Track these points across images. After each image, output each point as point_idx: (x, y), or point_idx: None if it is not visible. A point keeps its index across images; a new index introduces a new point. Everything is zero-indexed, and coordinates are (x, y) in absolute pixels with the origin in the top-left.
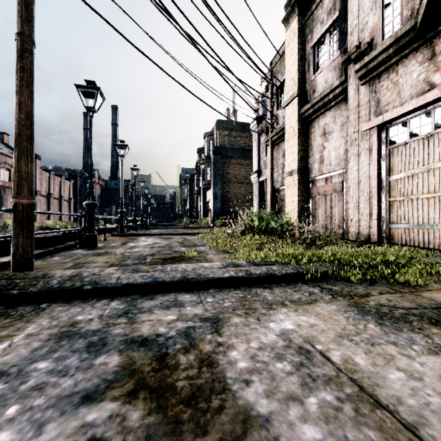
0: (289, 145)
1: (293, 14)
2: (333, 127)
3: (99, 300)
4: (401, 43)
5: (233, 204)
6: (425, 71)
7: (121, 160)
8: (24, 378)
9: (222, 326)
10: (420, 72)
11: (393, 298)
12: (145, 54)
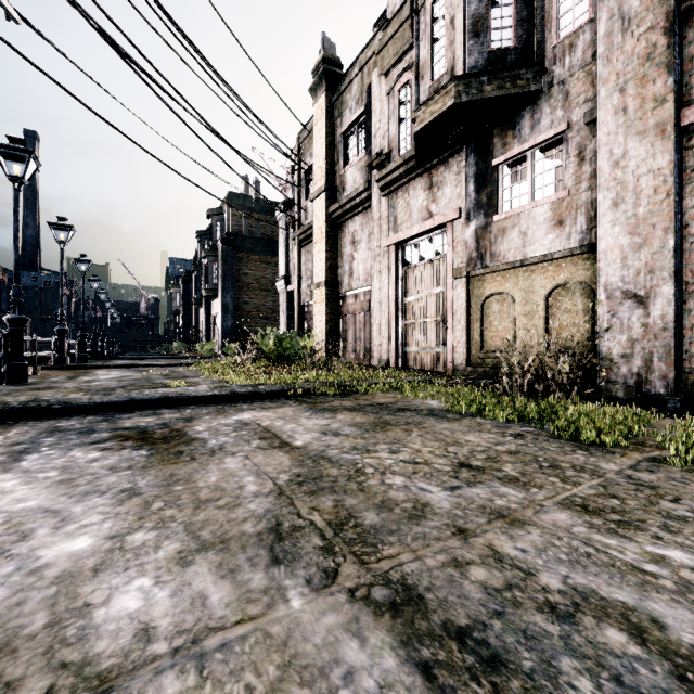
0: (317, 250)
1: (321, 87)
2: (361, 235)
3: (73, 417)
4: (409, 166)
5: (254, 322)
6: (427, 199)
7: (61, 248)
8: (40, 443)
9: (194, 420)
10: (424, 198)
11: (346, 403)
12: (111, 124)
